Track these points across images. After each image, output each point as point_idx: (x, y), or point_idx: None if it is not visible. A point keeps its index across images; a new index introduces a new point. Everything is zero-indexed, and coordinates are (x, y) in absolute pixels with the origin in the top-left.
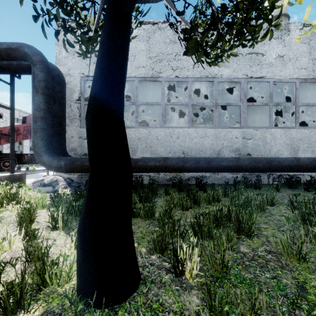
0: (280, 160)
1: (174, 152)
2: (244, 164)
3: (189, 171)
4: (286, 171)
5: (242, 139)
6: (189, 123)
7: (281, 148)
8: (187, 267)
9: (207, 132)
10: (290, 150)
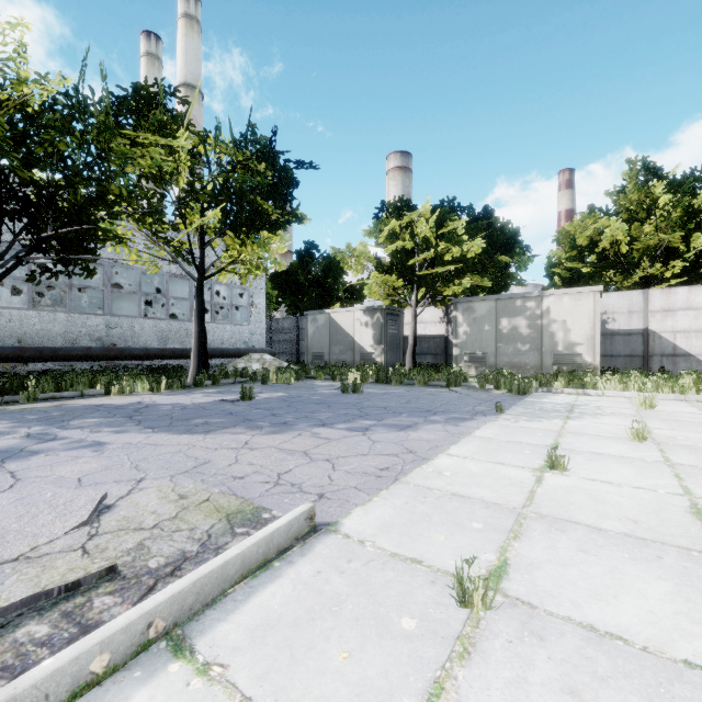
0: (133, 350)
1: (3, 340)
2: (95, 353)
3: (29, 361)
4: (138, 359)
5: (106, 328)
6: (29, 304)
7: (151, 339)
8: (30, 390)
9: (58, 317)
10: (160, 341)
